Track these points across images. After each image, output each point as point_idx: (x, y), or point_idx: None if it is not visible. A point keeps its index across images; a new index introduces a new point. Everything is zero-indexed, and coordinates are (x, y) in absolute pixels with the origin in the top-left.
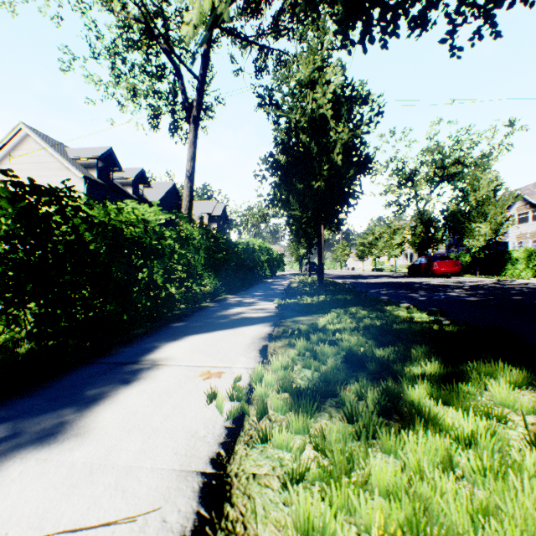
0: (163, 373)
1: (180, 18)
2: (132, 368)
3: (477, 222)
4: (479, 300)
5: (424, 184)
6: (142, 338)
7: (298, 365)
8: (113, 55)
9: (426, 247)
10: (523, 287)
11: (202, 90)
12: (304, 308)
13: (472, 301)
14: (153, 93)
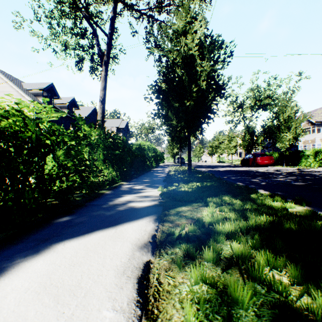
0: None
1: None
2: None
3: (284, 132)
4: (304, 184)
5: (249, 110)
6: None
7: None
8: (49, 18)
9: (251, 148)
10: (321, 174)
11: (110, 44)
12: (184, 197)
13: (301, 186)
14: (79, 46)
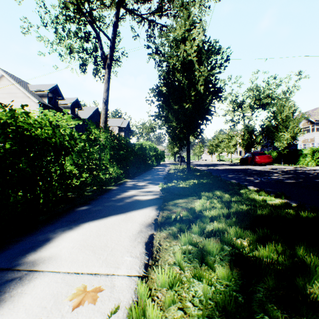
0: (32, 289)
1: (99, 1)
2: (1, 280)
3: (282, 132)
4: (295, 182)
5: (248, 109)
6: (42, 227)
7: (185, 271)
8: (55, 24)
9: (250, 147)
10: (315, 172)
11: (113, 47)
12: (181, 192)
13: (291, 183)
14: (82, 50)
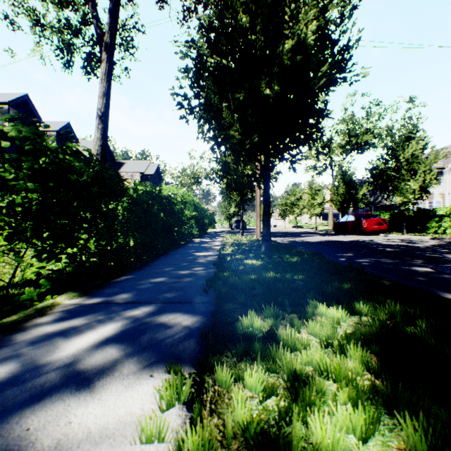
0: None
1: None
2: None
3: (406, 180)
4: None
5: (339, 151)
6: None
7: None
8: None
9: (348, 206)
10: None
11: (115, 11)
12: None
13: None
14: (65, 25)
